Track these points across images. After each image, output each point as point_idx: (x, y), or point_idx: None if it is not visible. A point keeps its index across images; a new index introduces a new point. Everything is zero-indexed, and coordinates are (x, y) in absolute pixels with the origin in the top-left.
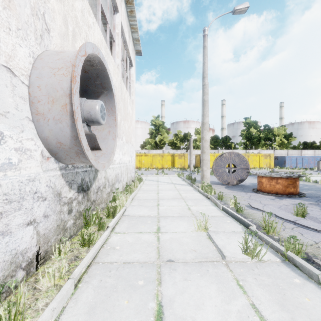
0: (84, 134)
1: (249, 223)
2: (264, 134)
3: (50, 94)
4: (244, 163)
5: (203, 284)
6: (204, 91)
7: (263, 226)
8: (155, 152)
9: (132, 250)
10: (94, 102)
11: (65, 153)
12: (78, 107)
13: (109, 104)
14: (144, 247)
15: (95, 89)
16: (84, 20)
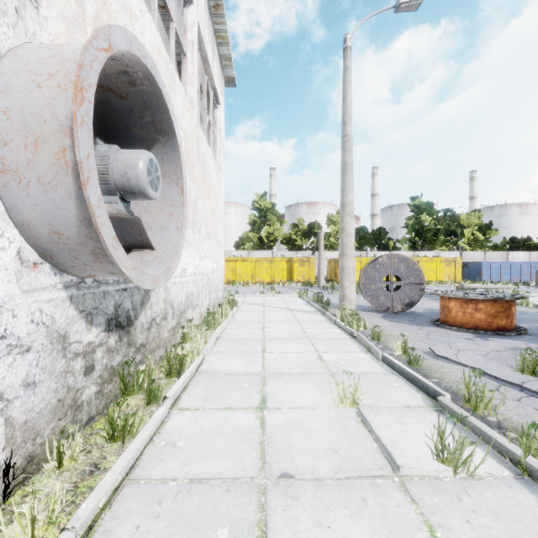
0: (105, 214)
1: (437, 390)
2: (444, 224)
3: (29, 128)
4: (414, 274)
5: (357, 537)
6: (346, 146)
7: (464, 396)
8: (260, 254)
9: (210, 448)
10: (135, 154)
11: (71, 254)
12: (91, 156)
13: (170, 162)
14: (234, 442)
15: (142, 133)
16: (121, 2)
